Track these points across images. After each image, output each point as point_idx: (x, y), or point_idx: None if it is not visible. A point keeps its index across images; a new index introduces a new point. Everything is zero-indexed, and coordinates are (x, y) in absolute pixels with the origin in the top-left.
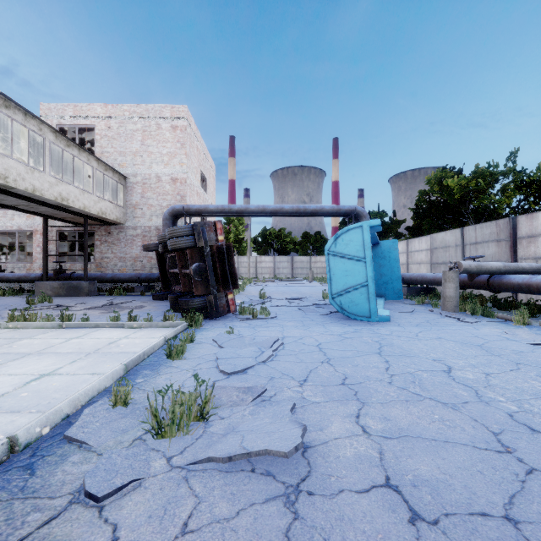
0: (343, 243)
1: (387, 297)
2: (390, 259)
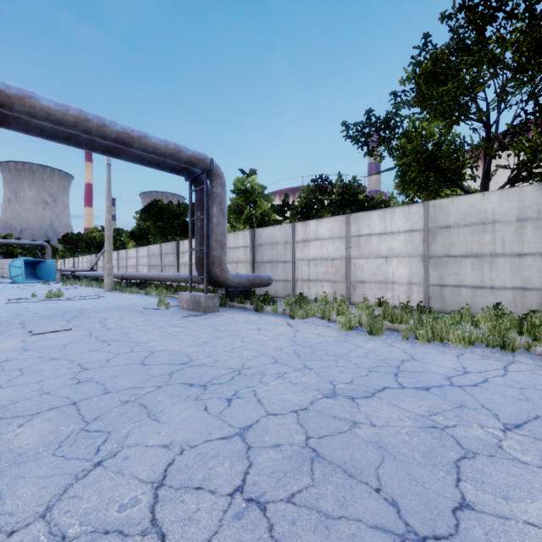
0: (15, 263)
1: (50, 280)
2: (51, 266)
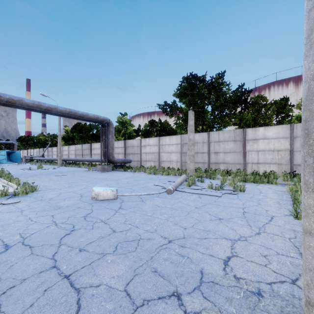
0: (1, 153)
1: (18, 162)
2: (18, 155)
